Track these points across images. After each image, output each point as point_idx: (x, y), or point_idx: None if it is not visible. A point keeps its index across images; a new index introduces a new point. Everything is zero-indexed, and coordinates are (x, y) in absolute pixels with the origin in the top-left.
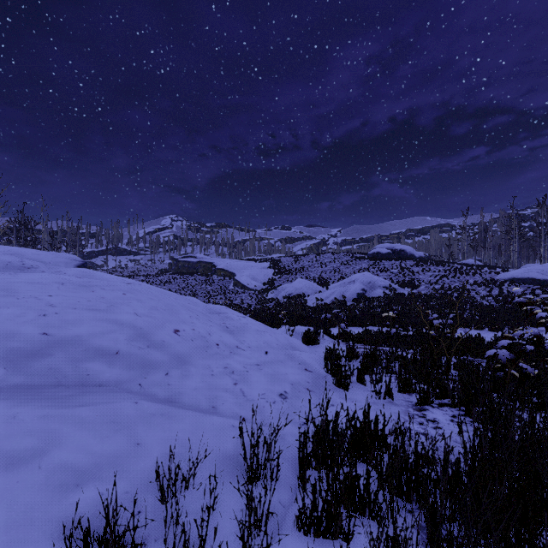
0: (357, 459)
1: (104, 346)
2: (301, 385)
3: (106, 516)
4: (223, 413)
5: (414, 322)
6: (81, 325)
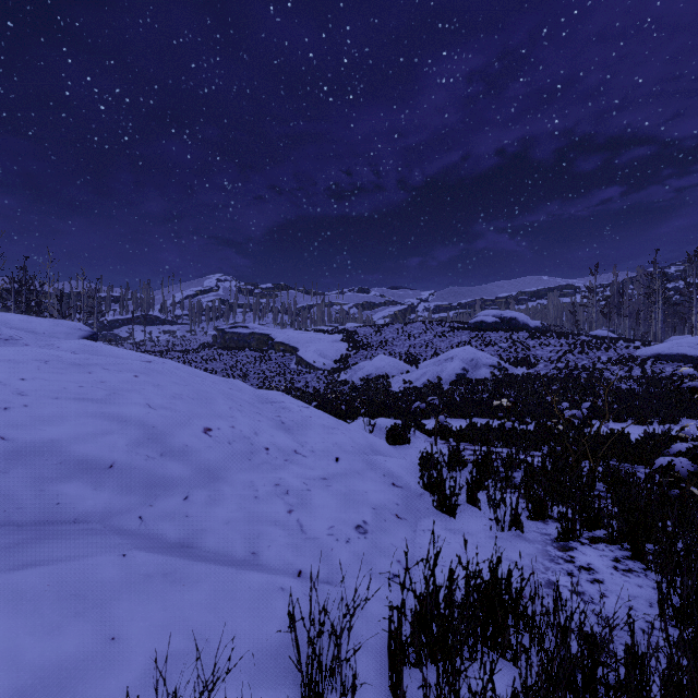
0: (493, 671)
1: (91, 456)
2: (388, 510)
3: None
4: (267, 563)
5: (534, 412)
6: (61, 424)
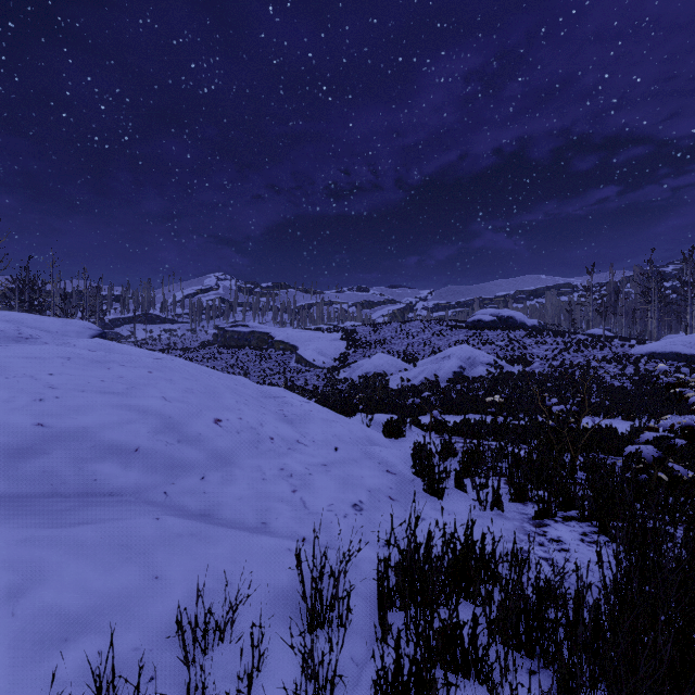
0: (459, 599)
1: (119, 441)
2: (382, 492)
3: (100, 689)
4: (276, 531)
5: (527, 408)
6: (90, 413)
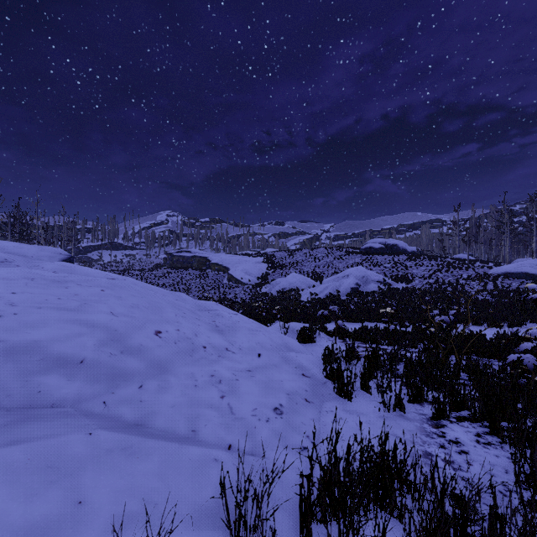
0: (384, 529)
1: (66, 353)
2: (299, 395)
3: None
4: (204, 439)
5: (411, 317)
6: (43, 328)
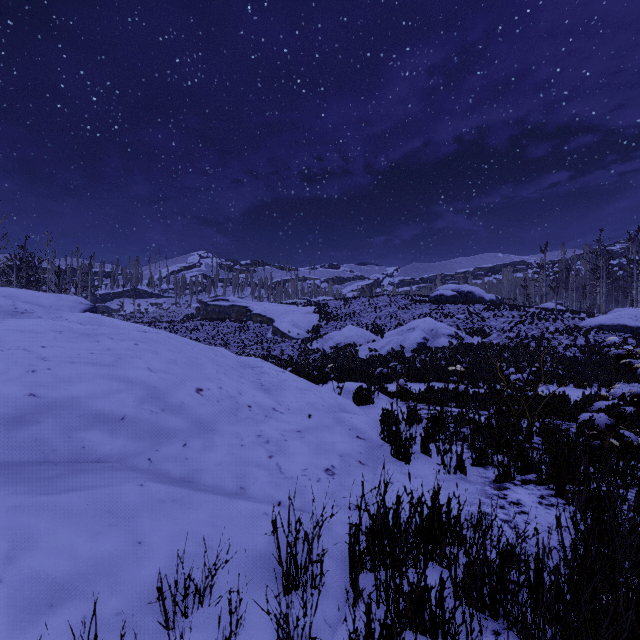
0: (427, 564)
1: (106, 410)
2: (352, 457)
3: None
4: (253, 495)
5: (486, 377)
6: (79, 384)
